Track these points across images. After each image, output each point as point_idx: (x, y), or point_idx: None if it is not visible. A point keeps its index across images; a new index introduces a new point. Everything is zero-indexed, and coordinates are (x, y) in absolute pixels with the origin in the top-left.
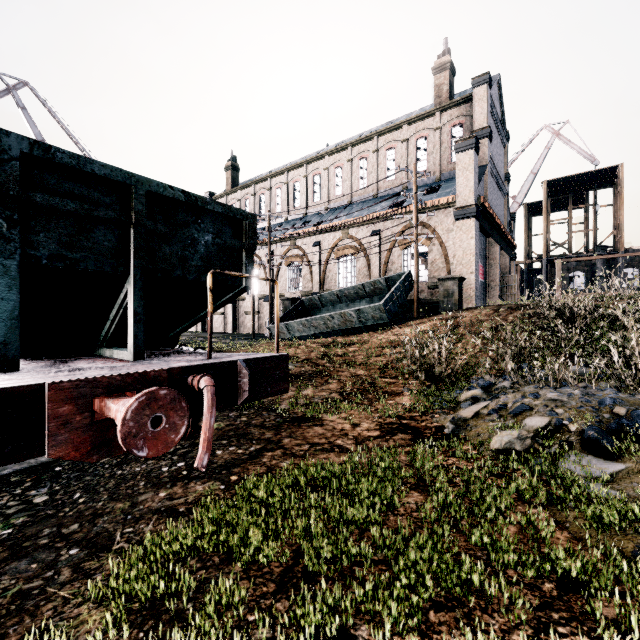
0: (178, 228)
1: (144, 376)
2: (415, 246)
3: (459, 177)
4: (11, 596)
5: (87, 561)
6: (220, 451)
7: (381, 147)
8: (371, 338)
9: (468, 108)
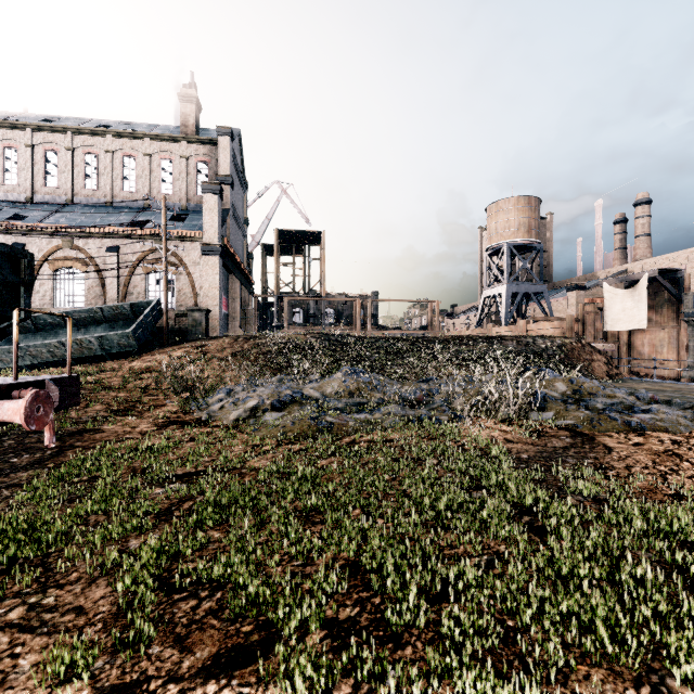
0: None
1: None
2: (165, 276)
3: (206, 216)
4: None
5: None
6: (15, 459)
7: (117, 150)
8: (122, 365)
9: (214, 151)
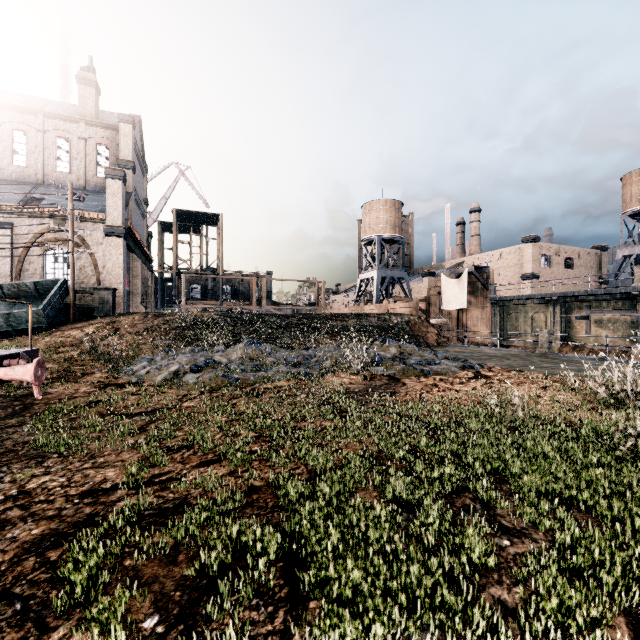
0: None
1: None
2: (72, 257)
3: (109, 199)
4: None
5: None
6: None
7: (5, 122)
8: (37, 341)
9: (114, 135)
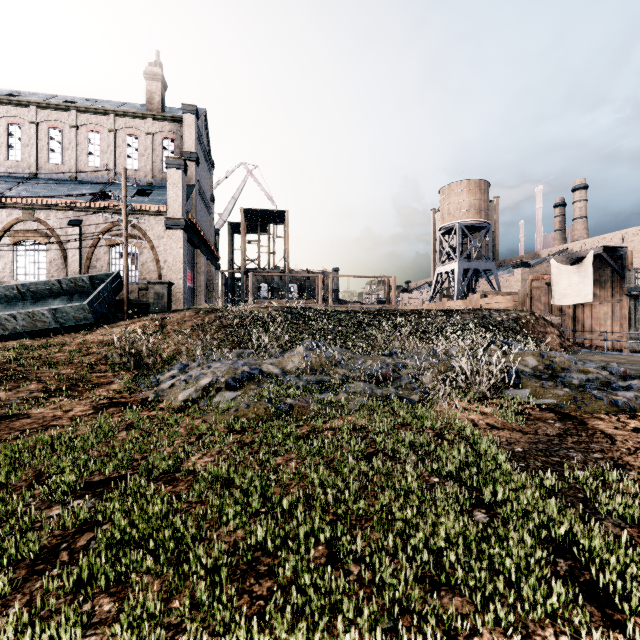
0: None
1: None
2: (125, 248)
3: (170, 190)
4: None
5: None
6: None
7: (82, 125)
8: (74, 339)
9: (179, 128)
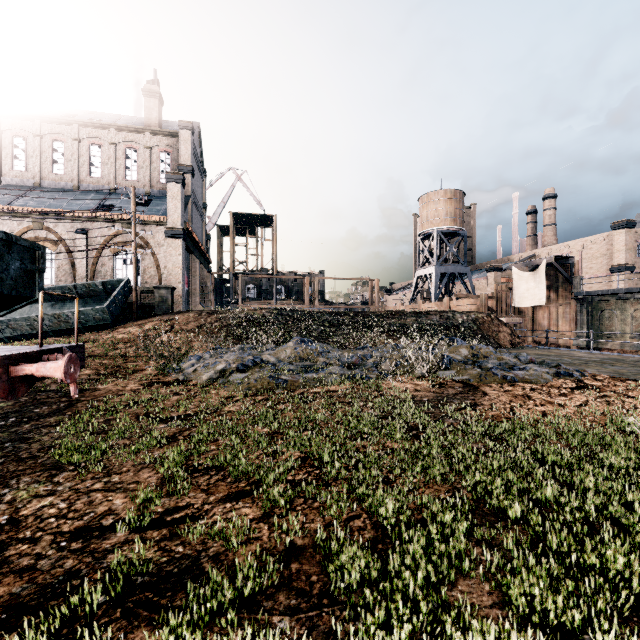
0: (1, 258)
1: (27, 354)
2: (134, 257)
3: (170, 202)
4: (3, 453)
5: (27, 441)
6: (37, 410)
7: (84, 138)
8: (100, 337)
9: (175, 142)
